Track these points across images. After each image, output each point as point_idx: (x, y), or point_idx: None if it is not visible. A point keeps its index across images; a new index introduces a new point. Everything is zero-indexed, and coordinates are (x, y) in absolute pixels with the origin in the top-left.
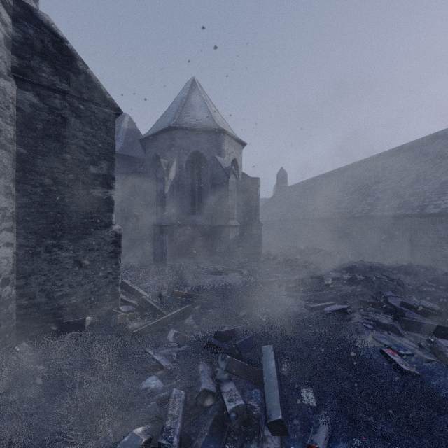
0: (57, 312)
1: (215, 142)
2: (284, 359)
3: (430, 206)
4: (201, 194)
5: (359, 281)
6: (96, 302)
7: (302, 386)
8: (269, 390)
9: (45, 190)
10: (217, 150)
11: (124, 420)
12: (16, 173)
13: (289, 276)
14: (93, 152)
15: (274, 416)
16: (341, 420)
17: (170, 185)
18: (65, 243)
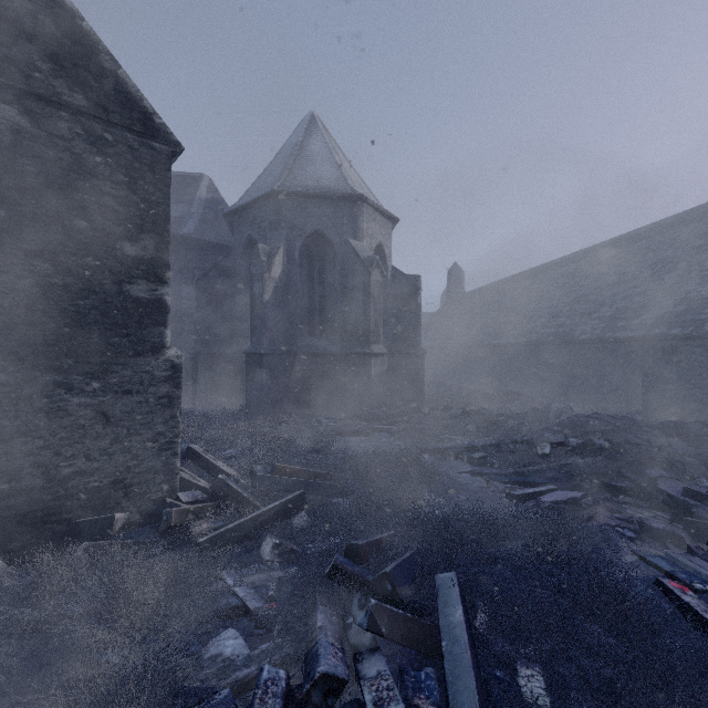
0: (64, 504)
1: (348, 216)
2: (479, 602)
3: None
4: (324, 303)
5: (599, 449)
6: (136, 486)
7: (519, 664)
8: (455, 674)
9: (41, 283)
10: (351, 230)
11: None
12: None
13: (473, 438)
14: (130, 219)
15: None
16: None
17: (273, 288)
18: (78, 381)
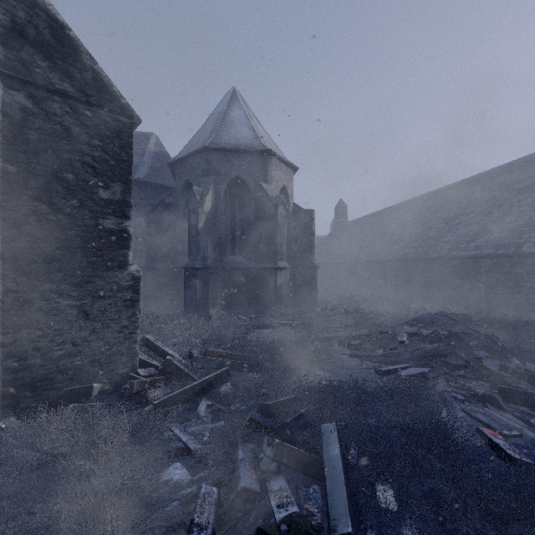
0: (56, 377)
1: (261, 166)
2: (351, 442)
3: (528, 244)
4: (243, 230)
5: (442, 338)
6: (108, 364)
7: (377, 482)
8: (333, 488)
9: (41, 219)
10: (262, 176)
11: (135, 529)
12: (2, 198)
13: (352, 330)
14: (103, 172)
15: (340, 528)
16: (434, 532)
17: (205, 219)
18: (67, 289)
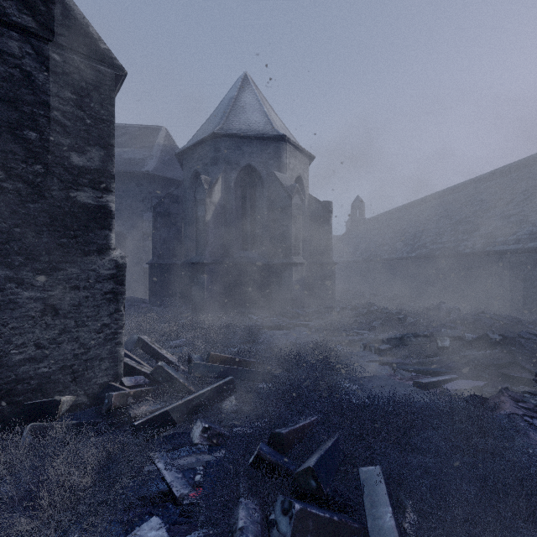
0: (15, 388)
1: (274, 153)
2: (407, 501)
3: None
4: (254, 223)
5: (494, 343)
6: (83, 371)
7: None
8: None
9: None
10: (276, 164)
11: None
12: None
13: (378, 332)
14: (77, 132)
15: None
16: None
17: (213, 210)
18: (28, 276)
